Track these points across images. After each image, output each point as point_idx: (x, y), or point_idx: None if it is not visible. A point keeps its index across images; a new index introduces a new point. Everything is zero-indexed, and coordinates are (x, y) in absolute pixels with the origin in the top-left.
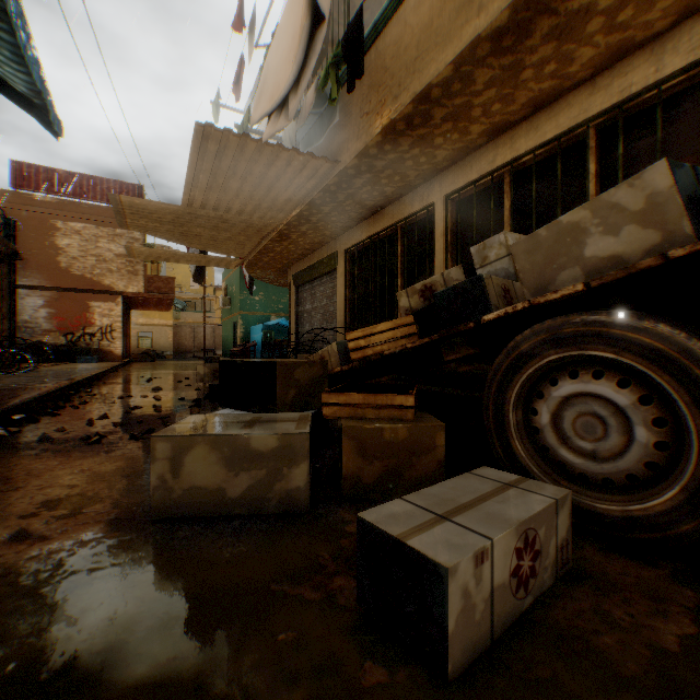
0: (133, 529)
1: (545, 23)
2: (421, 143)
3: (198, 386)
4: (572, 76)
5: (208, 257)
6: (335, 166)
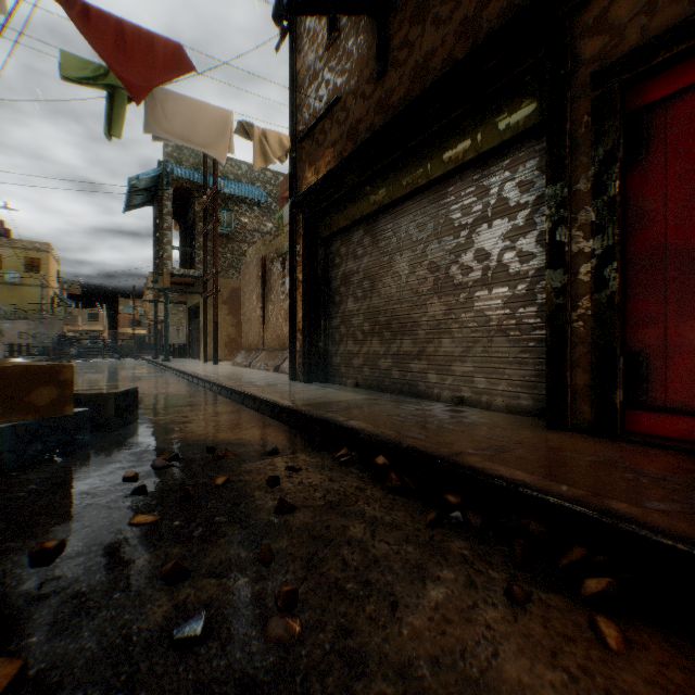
0: (145, 418)
1: None
2: None
3: None
4: None
5: None
6: None
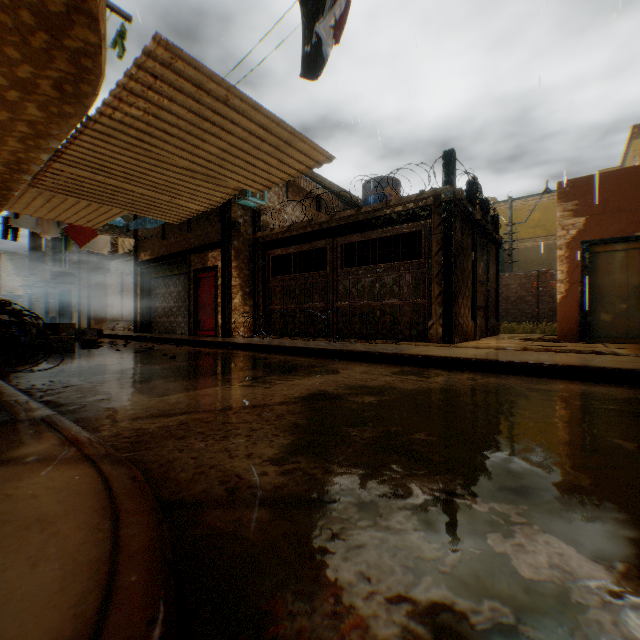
0: None
1: None
2: None
3: (128, 352)
4: None
5: (175, 147)
6: (6, 208)
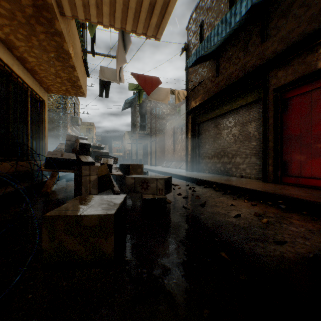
0: None
1: (70, 84)
2: (42, 48)
3: None
4: (41, 78)
5: None
6: (59, 8)
